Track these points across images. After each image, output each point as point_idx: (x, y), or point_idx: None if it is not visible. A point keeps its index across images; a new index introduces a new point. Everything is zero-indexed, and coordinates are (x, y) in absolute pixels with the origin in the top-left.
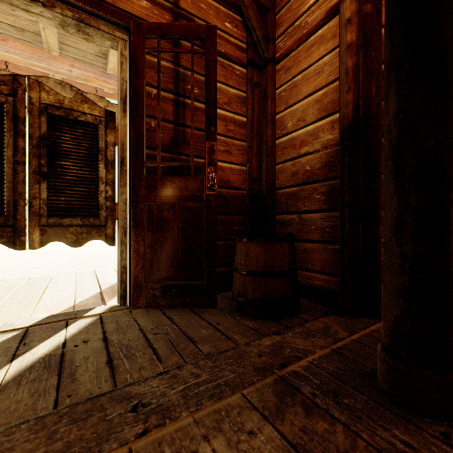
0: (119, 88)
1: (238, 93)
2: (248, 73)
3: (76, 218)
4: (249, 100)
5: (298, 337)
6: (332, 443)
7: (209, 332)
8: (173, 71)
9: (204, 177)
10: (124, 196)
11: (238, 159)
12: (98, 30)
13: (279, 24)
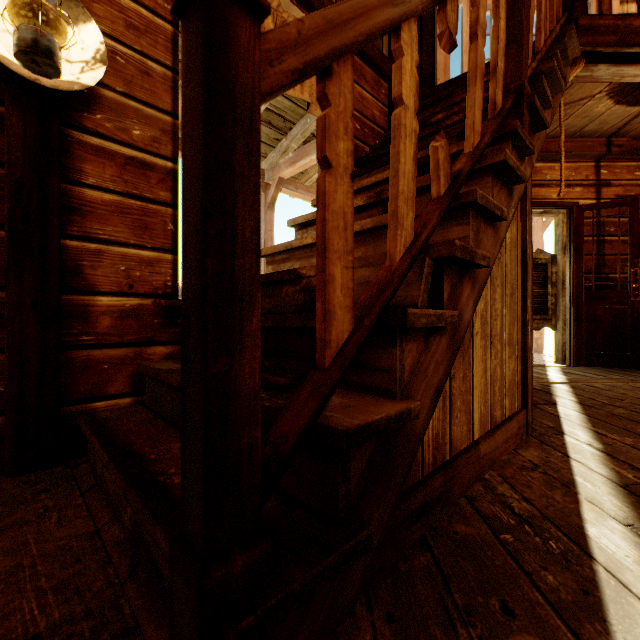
0: (558, 240)
1: None
2: None
3: (536, 315)
4: None
5: None
6: None
7: None
8: (596, 222)
9: (629, 290)
10: (563, 302)
11: None
12: (550, 213)
13: None
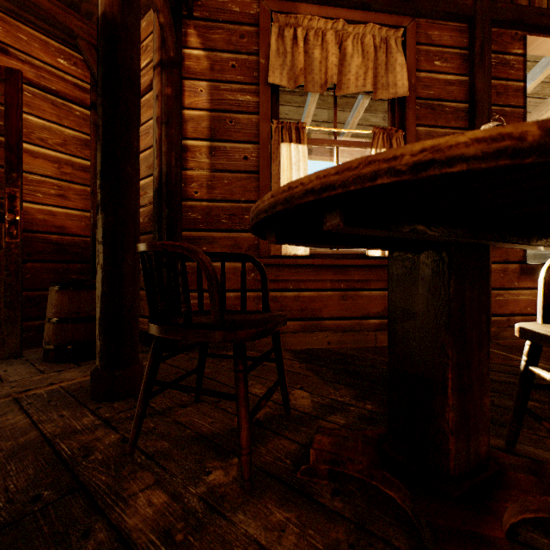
0: None
1: (78, 135)
2: (91, 116)
3: None
4: (92, 143)
5: (77, 371)
6: (1, 424)
7: None
8: None
9: (4, 224)
10: None
11: (79, 204)
12: None
13: None
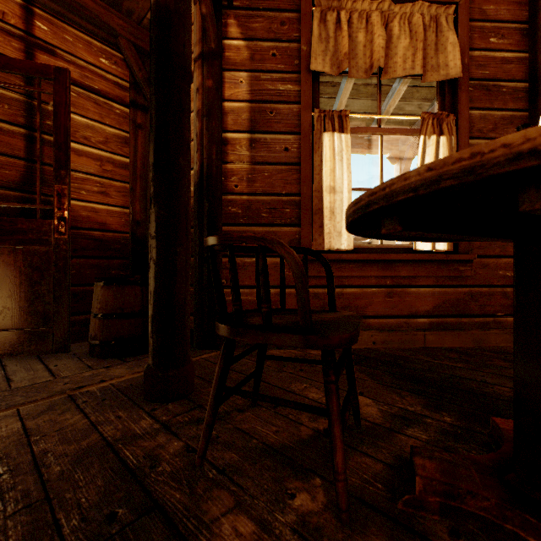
0: None
1: (118, 133)
2: (130, 114)
3: None
4: (131, 141)
5: (124, 368)
6: (61, 424)
7: (38, 372)
8: (25, 104)
9: (53, 220)
10: None
11: (119, 201)
12: None
13: None
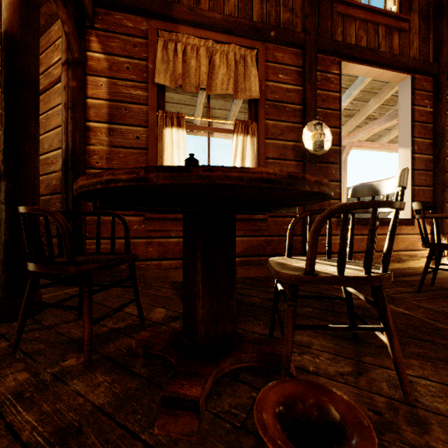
0: None
1: None
2: None
3: None
4: None
5: None
6: None
7: None
8: None
9: None
10: None
11: None
12: None
13: (42, 64)
